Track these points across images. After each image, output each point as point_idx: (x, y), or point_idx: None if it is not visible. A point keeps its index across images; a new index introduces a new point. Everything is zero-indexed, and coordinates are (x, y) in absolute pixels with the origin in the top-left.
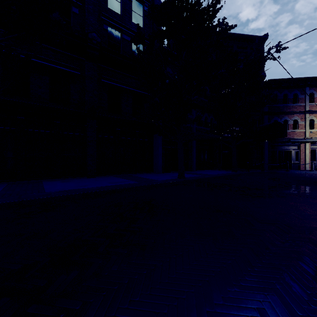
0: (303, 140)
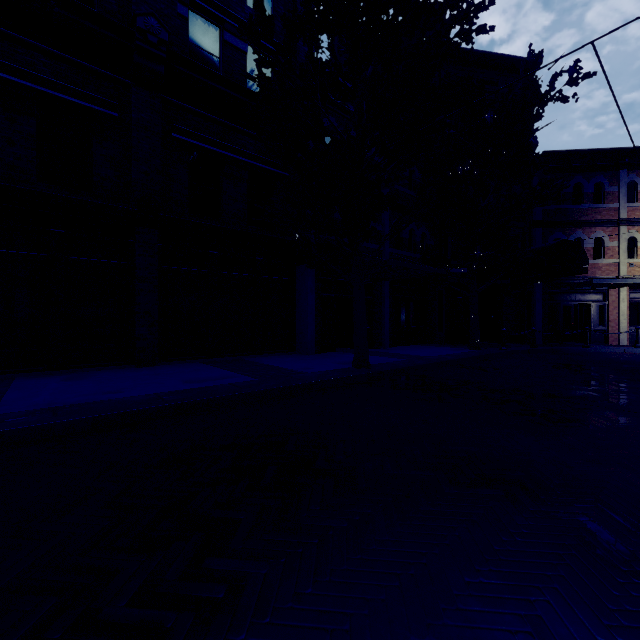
0: (619, 282)
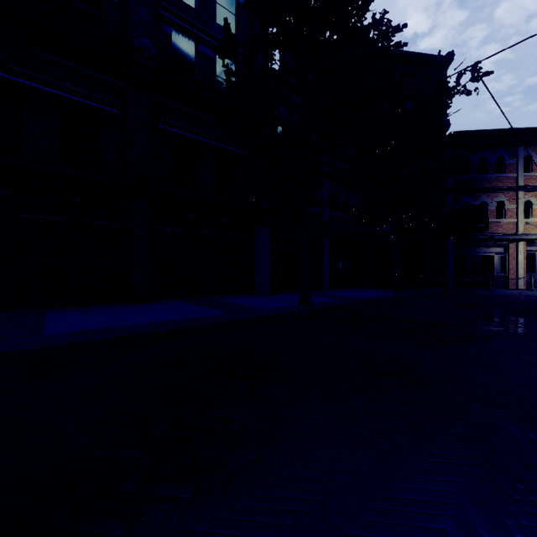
0: (515, 238)
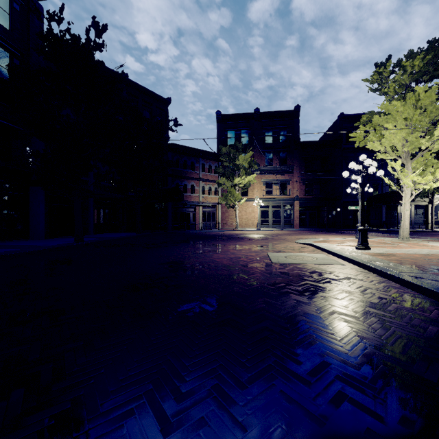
0: (196, 204)
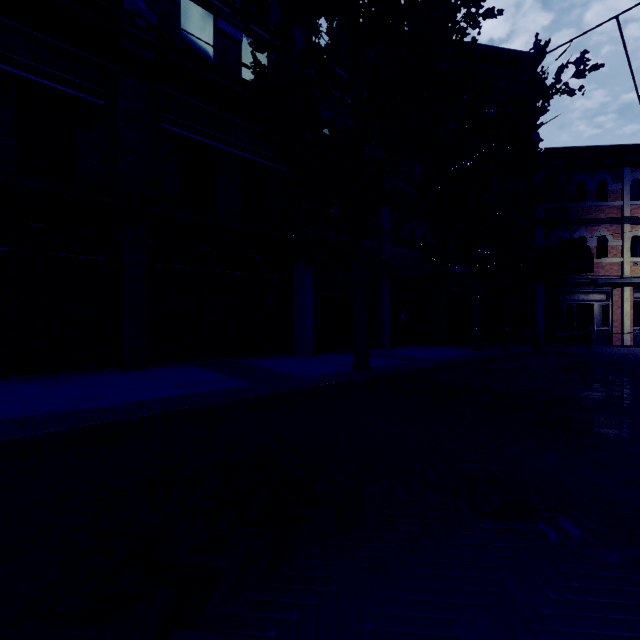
0: (624, 281)
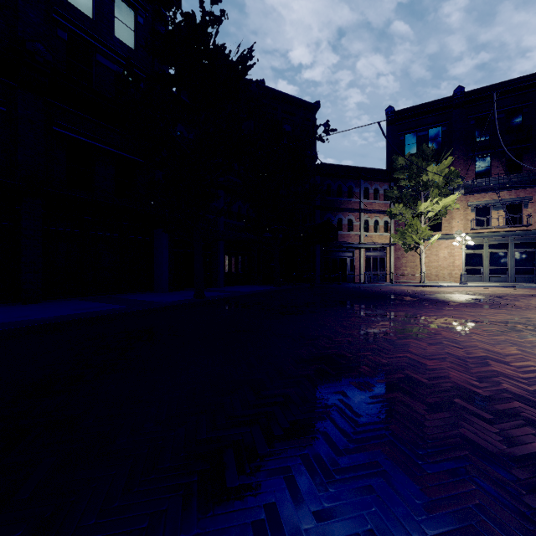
0: (356, 246)
